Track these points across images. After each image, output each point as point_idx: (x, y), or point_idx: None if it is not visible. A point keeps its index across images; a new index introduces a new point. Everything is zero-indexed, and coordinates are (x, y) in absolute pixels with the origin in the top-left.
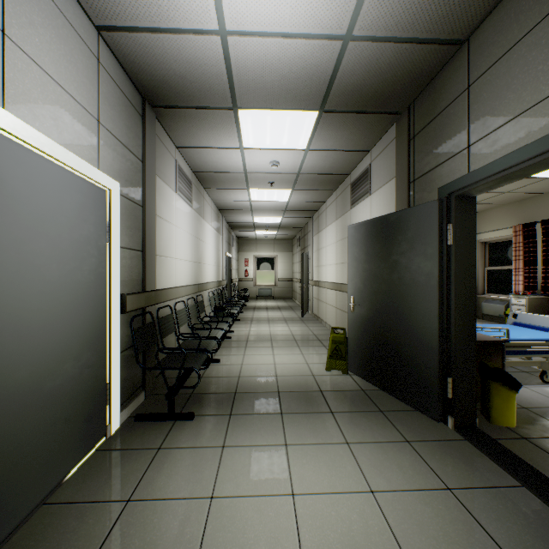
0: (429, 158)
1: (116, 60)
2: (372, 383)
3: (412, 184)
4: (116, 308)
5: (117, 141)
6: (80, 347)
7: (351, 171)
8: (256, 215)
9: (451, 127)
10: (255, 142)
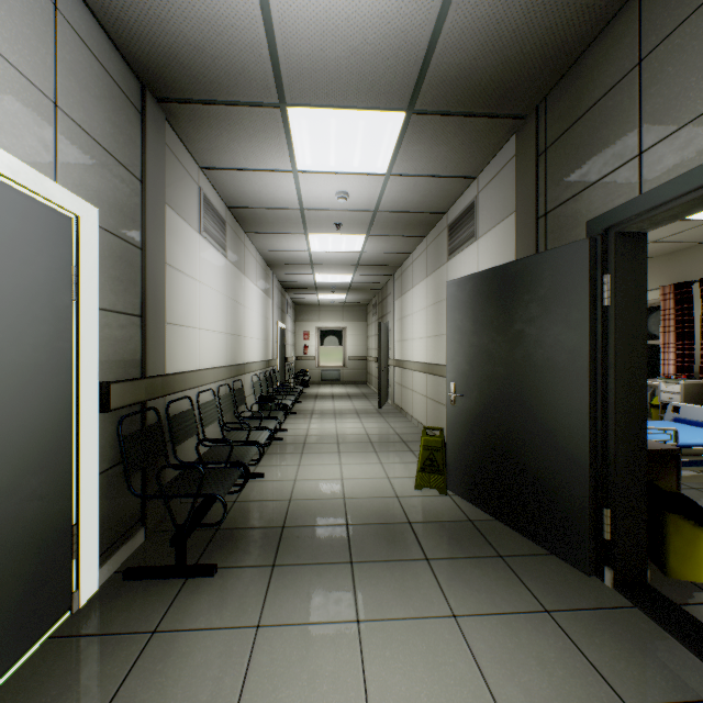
0: (571, 178)
1: (91, 15)
2: (484, 510)
3: (542, 220)
4: (90, 404)
5: (94, 143)
6: (14, 473)
7: (448, 208)
8: (317, 272)
9: (609, 127)
10: (313, 162)
